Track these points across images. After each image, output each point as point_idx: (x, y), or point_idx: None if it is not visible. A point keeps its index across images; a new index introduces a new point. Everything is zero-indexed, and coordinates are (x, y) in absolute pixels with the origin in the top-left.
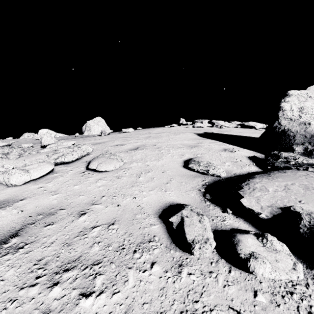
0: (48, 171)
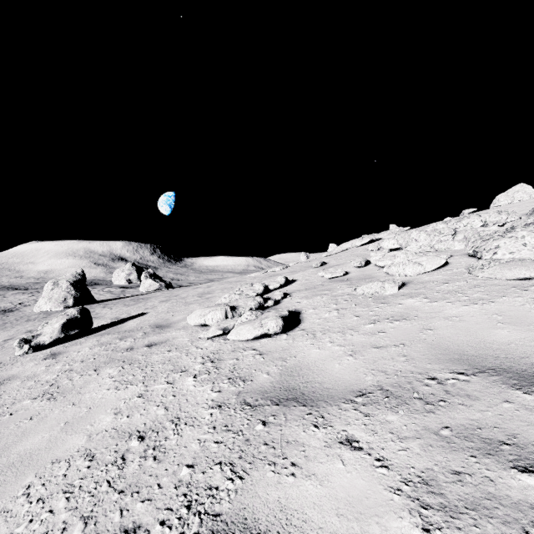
0: (368, 241)
